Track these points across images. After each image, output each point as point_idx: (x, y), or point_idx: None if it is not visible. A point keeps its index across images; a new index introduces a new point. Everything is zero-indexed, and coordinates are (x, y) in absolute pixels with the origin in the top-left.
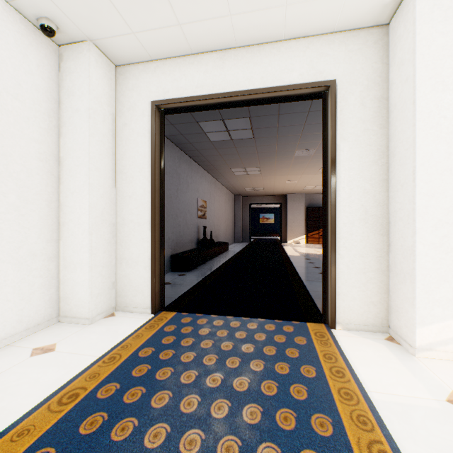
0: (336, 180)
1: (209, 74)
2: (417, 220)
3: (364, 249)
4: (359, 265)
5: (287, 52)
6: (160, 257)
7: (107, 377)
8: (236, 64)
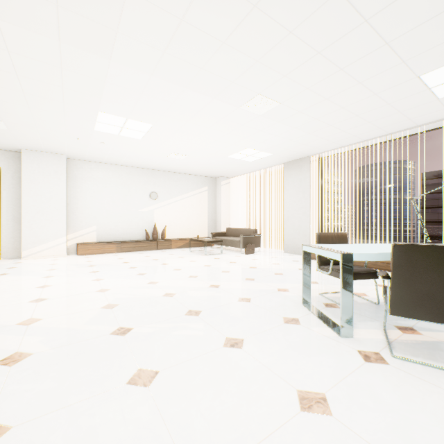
0: (1, 204)
1: None
2: (23, 220)
3: (14, 230)
4: (12, 235)
5: None
6: None
7: None
8: None
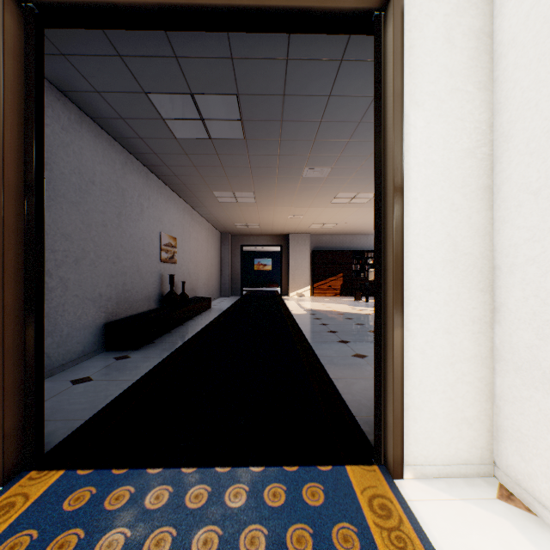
0: (403, 184)
1: None
2: None
3: (453, 318)
4: (443, 349)
5: None
6: (24, 347)
7: None
8: None
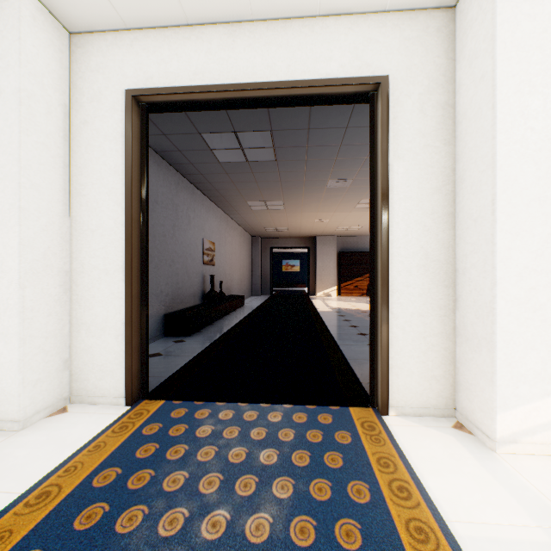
0: (388, 213)
1: (214, 56)
2: (497, 267)
3: (425, 306)
4: (417, 327)
5: (322, 33)
6: (140, 321)
7: (24, 538)
8: (251, 44)
